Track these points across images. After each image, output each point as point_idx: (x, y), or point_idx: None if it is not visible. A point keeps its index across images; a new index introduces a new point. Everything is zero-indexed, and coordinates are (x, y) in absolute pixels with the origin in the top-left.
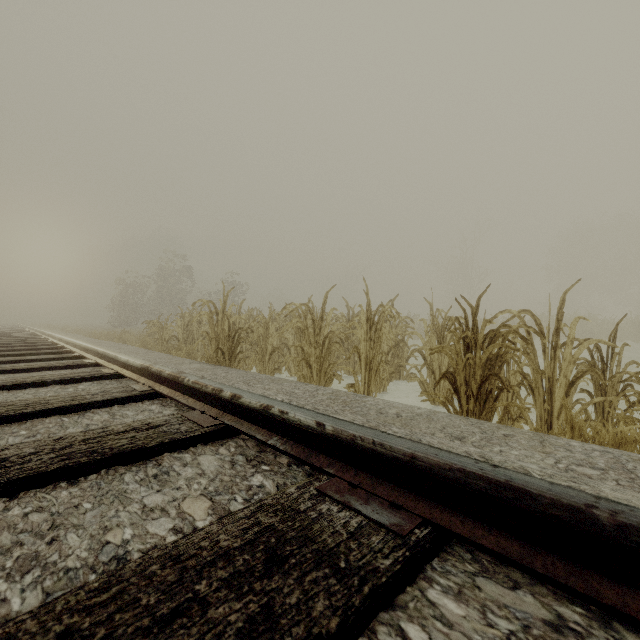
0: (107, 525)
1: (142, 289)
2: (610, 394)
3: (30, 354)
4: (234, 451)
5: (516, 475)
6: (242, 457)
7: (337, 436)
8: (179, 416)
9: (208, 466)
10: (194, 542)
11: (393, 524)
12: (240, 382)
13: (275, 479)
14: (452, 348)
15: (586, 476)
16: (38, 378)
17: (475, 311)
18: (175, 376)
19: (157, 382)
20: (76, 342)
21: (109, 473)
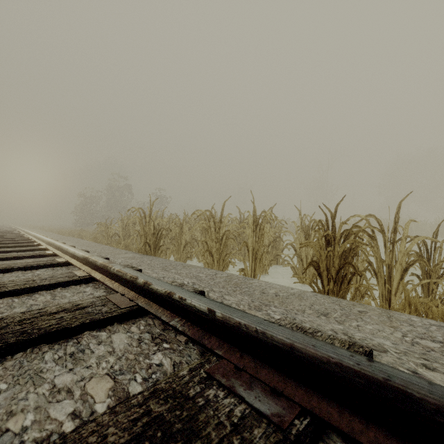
0: (13, 409)
1: (96, 200)
2: (433, 277)
3: (9, 247)
4: (143, 329)
5: (393, 372)
6: (149, 335)
7: (225, 322)
8: (104, 298)
9: (119, 344)
10: (82, 437)
11: (274, 414)
12: (160, 268)
13: (173, 358)
14: (316, 243)
15: (429, 349)
16: (6, 266)
17: (334, 215)
18: (105, 265)
19: (93, 269)
20: (43, 238)
21: (34, 351)
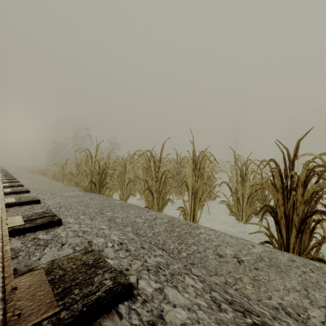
0: None
1: (64, 146)
2: None
3: None
4: None
5: None
6: None
7: None
8: None
9: None
10: None
11: None
12: (96, 209)
13: None
14: (270, 184)
15: None
16: None
17: (294, 152)
18: None
19: None
20: None
21: None
